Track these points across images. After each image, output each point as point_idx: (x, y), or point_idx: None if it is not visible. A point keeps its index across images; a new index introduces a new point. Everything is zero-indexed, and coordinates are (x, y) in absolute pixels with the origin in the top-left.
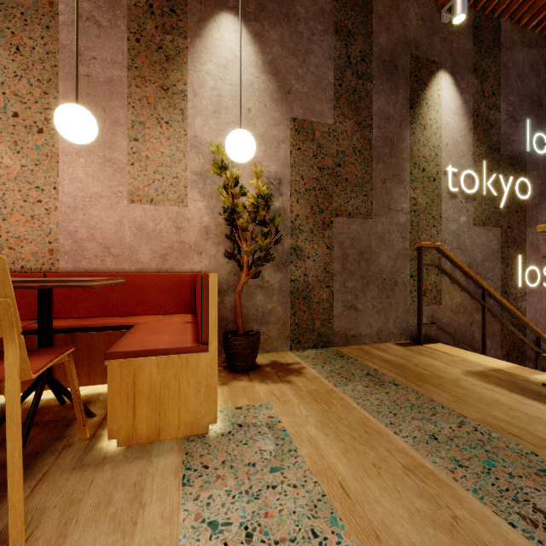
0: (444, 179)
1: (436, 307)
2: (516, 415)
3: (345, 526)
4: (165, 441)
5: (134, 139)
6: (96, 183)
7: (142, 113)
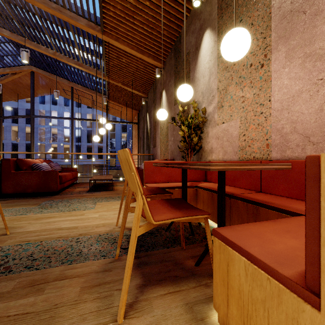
0: None
1: None
2: None
3: None
4: None
5: None
6: (297, 83)
7: None
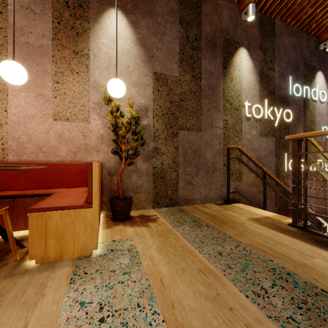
0: (243, 109)
1: (238, 182)
2: (268, 241)
3: (156, 301)
4: (65, 260)
5: (56, 82)
6: (32, 108)
7: (62, 67)
